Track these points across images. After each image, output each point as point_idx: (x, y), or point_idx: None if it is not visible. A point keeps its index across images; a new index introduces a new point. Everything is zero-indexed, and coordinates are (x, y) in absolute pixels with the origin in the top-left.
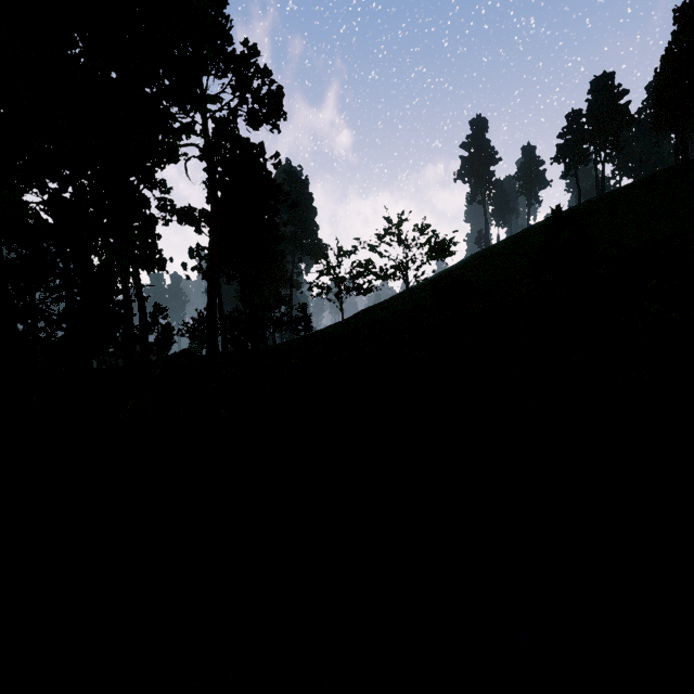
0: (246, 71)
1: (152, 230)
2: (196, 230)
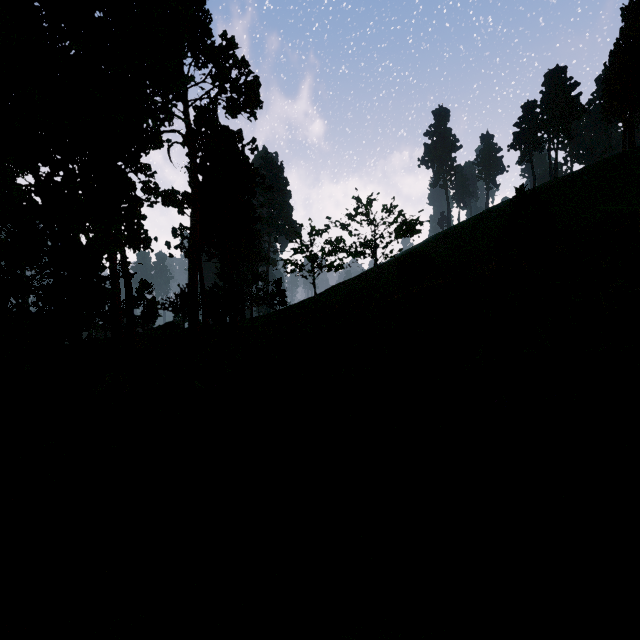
0: (225, 61)
1: (137, 211)
2: (179, 211)
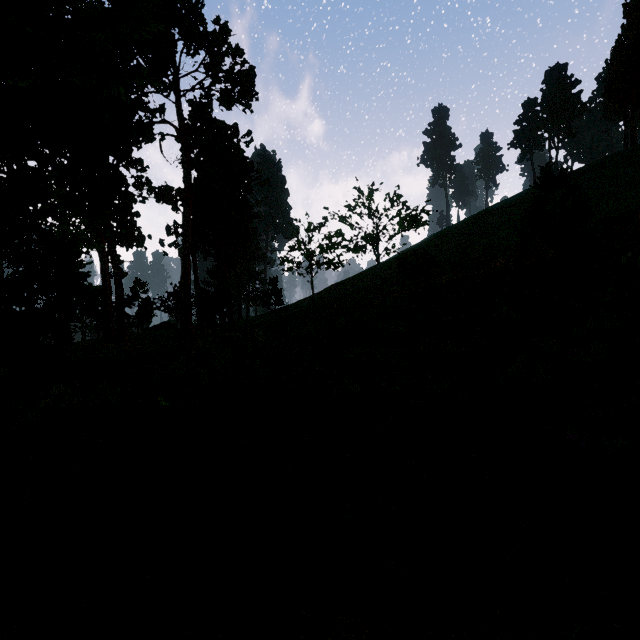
0: (218, 48)
1: (129, 207)
2: (173, 208)
